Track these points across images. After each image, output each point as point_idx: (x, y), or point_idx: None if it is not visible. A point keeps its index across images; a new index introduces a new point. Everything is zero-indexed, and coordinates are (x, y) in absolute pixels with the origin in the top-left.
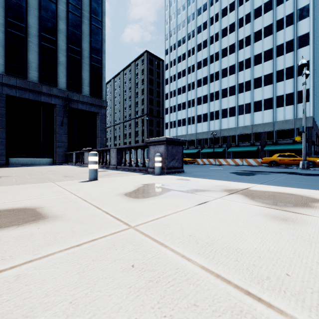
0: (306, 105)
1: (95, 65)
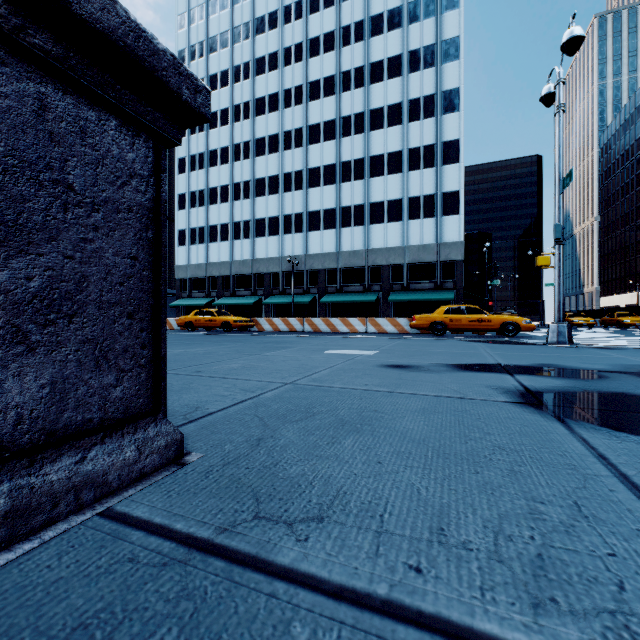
0: (454, 220)
1: None
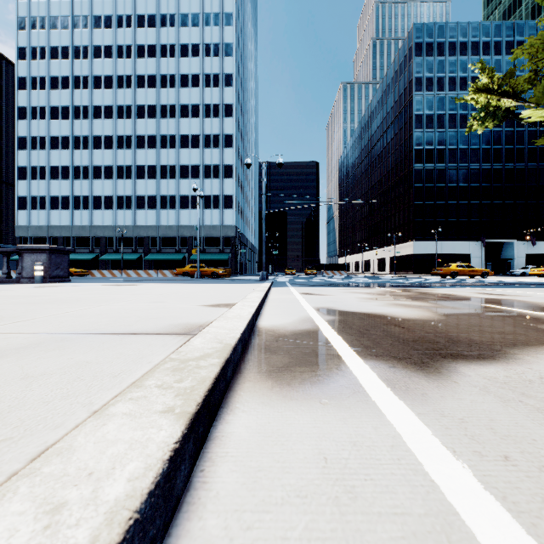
0: (230, 212)
1: None
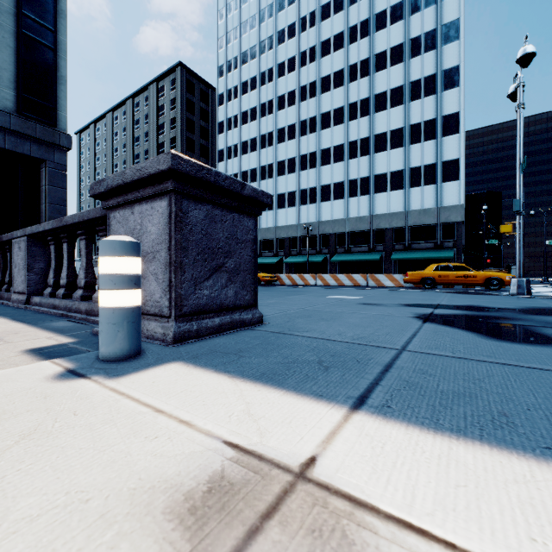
0: (454, 185)
1: (36, 40)
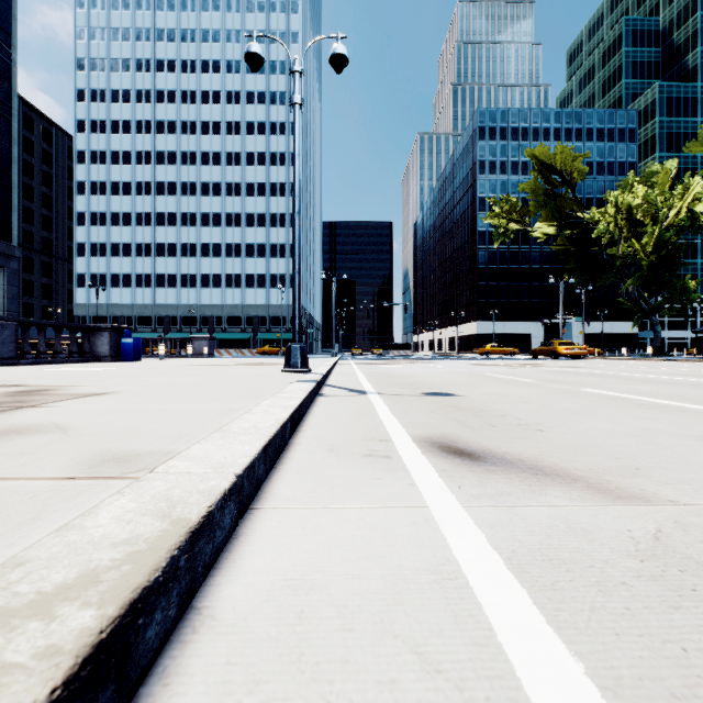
0: None
1: (1, 183)
